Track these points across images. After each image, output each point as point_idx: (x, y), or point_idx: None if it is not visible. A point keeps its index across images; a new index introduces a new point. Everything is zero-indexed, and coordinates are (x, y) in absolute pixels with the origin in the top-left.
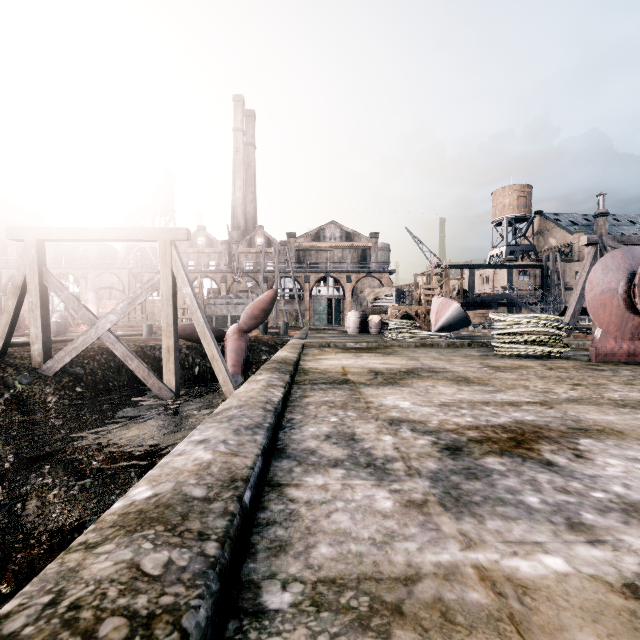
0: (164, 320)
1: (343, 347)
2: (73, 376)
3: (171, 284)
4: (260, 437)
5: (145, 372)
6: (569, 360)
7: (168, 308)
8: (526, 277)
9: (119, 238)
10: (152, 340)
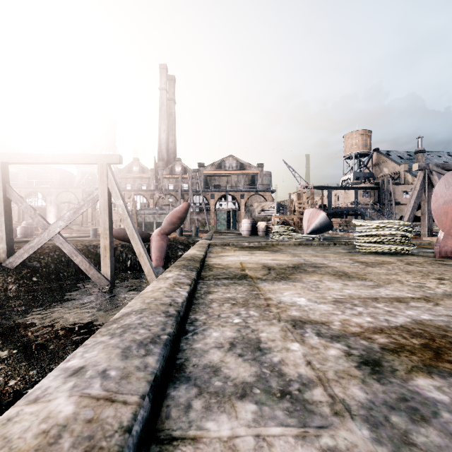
0: (102, 225)
1: (239, 246)
2: (31, 268)
3: (107, 197)
4: (153, 359)
5: (87, 265)
6: (418, 256)
7: (105, 216)
8: (368, 195)
9: (66, 162)
10: (96, 240)
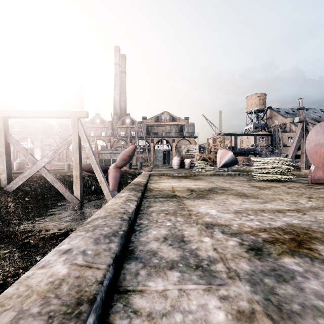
0: (74, 161)
1: (171, 176)
2: (24, 192)
3: (78, 141)
4: (114, 245)
5: (63, 189)
6: (296, 183)
7: (76, 154)
8: (263, 140)
9: (49, 116)
10: (69, 172)
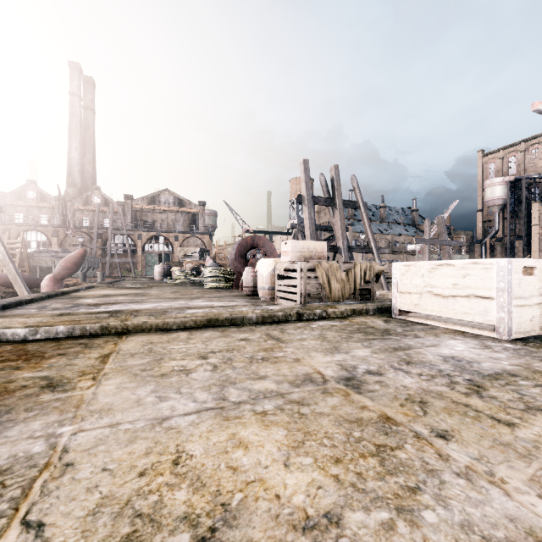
0: None
1: (123, 287)
2: None
3: None
4: (5, 303)
5: None
6: (225, 289)
7: None
8: None
9: None
10: None
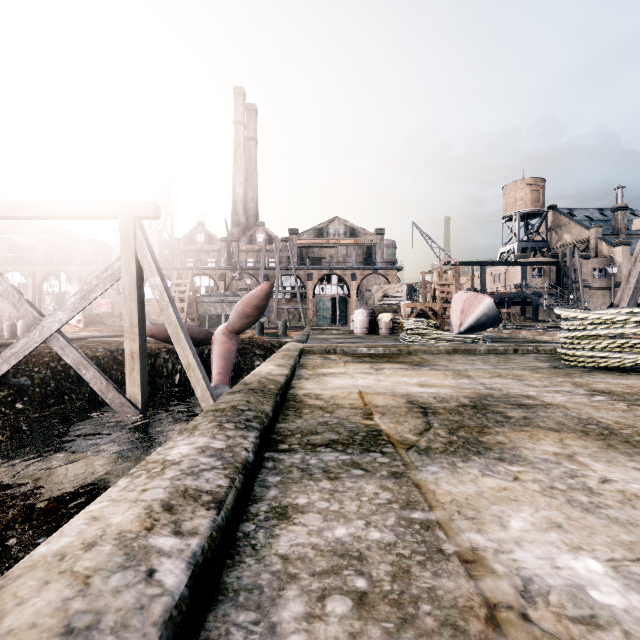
0: (126, 318)
1: (353, 353)
2: (15, 388)
3: (135, 273)
4: None
5: (103, 384)
6: None
7: (131, 303)
8: (541, 274)
9: (69, 215)
10: None
